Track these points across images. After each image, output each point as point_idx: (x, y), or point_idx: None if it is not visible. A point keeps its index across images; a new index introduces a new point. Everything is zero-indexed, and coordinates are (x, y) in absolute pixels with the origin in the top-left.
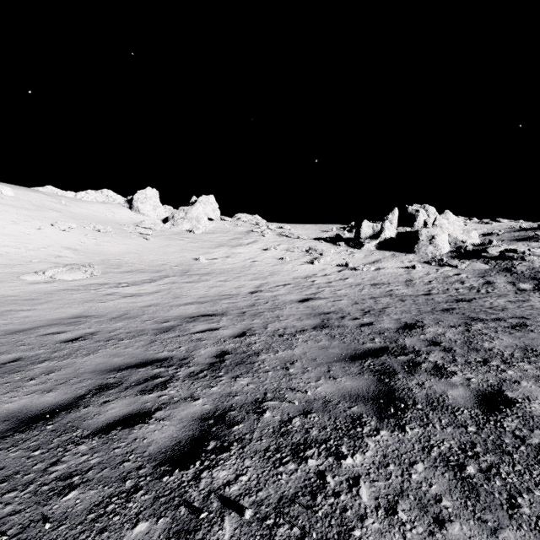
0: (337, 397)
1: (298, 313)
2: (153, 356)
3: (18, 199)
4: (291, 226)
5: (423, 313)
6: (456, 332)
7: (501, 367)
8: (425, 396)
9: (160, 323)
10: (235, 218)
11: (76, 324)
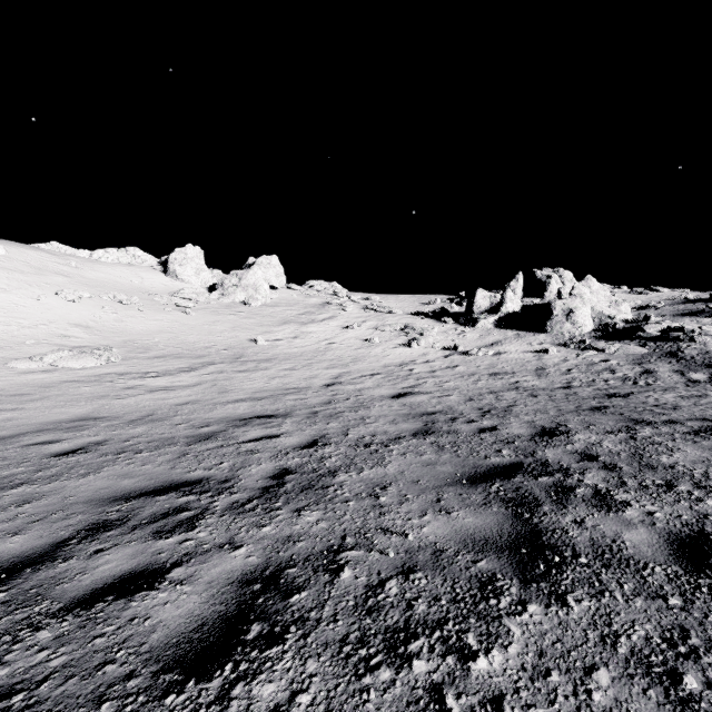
0: (454, 544)
1: (391, 413)
2: (182, 477)
3: (11, 259)
4: (381, 297)
5: (565, 413)
6: (616, 441)
7: (695, 494)
8: (590, 541)
9: (197, 428)
10: (306, 286)
11: (78, 429)
